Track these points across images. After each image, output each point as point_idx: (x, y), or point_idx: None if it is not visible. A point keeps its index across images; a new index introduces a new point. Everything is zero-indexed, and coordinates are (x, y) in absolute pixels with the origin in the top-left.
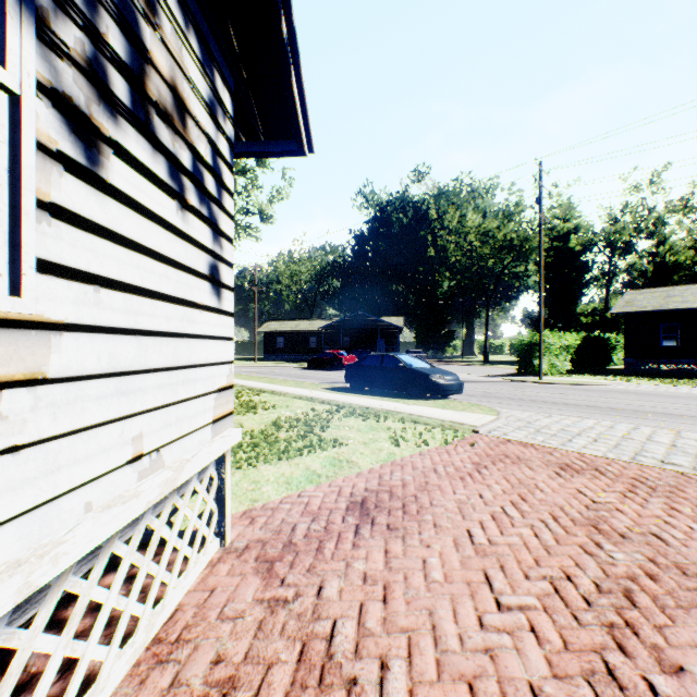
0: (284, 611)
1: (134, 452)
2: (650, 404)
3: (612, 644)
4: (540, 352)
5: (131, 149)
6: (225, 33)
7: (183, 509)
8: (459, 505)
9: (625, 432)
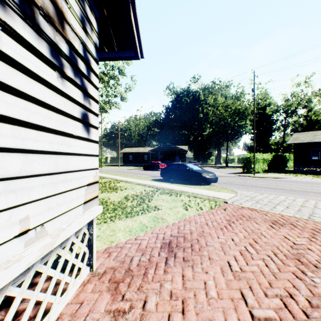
0: (122, 320)
1: (21, 229)
2: (310, 188)
3: None
4: (254, 162)
5: (18, 31)
6: None
7: (64, 255)
8: (221, 245)
9: (302, 203)
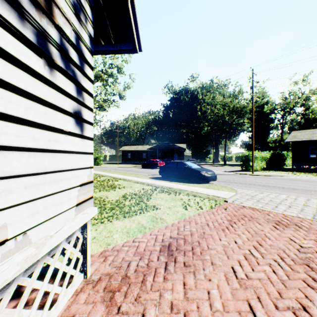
0: None
1: None
2: (310, 186)
3: None
4: (252, 160)
5: None
6: None
7: (53, 264)
8: (224, 249)
9: (304, 202)
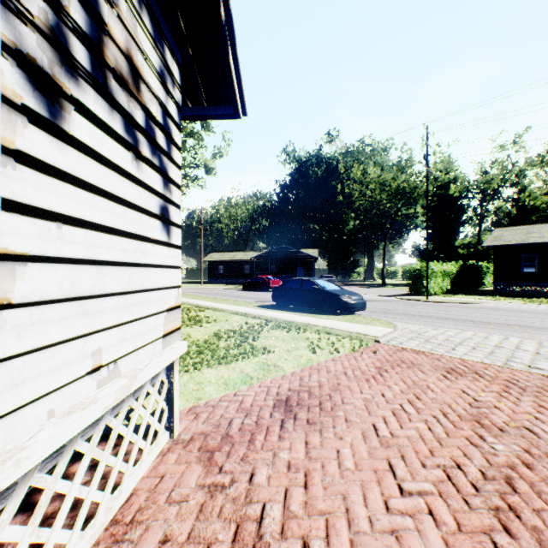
0: (222, 495)
1: (93, 364)
2: (516, 319)
3: (499, 526)
4: (427, 277)
5: (90, 107)
6: (174, 15)
7: (138, 409)
8: (365, 403)
9: (498, 342)
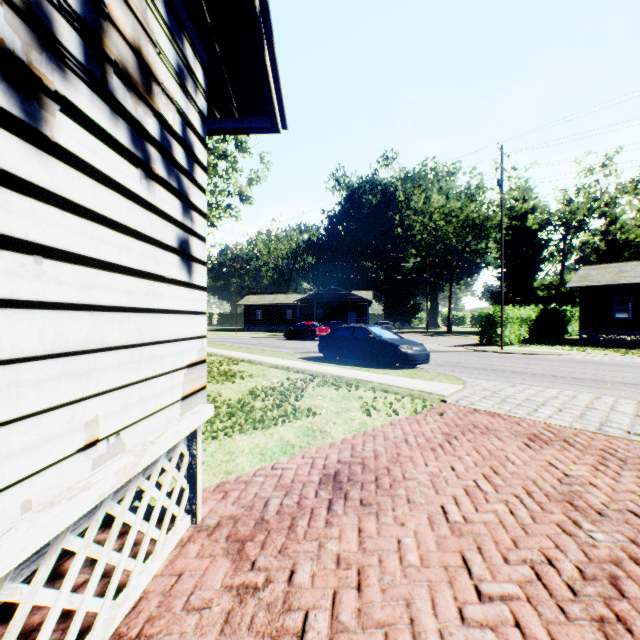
0: (254, 600)
1: (87, 438)
2: (608, 374)
3: None
4: (501, 324)
5: (83, 108)
6: (197, 3)
7: (149, 490)
8: (431, 479)
9: (588, 402)
